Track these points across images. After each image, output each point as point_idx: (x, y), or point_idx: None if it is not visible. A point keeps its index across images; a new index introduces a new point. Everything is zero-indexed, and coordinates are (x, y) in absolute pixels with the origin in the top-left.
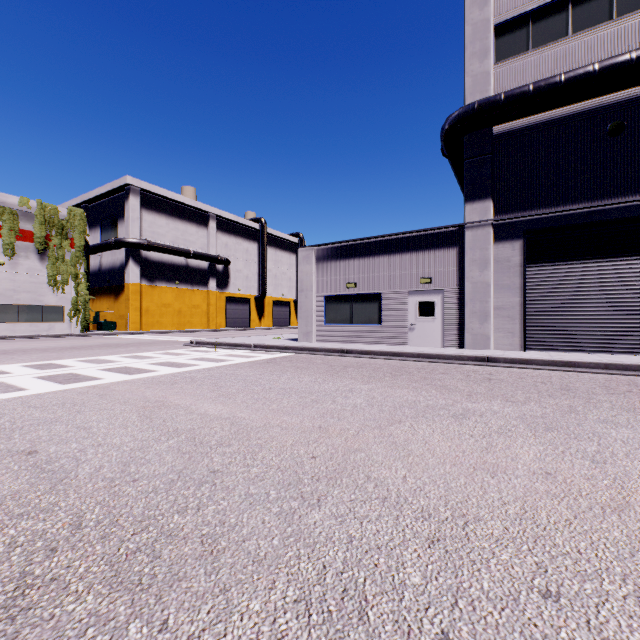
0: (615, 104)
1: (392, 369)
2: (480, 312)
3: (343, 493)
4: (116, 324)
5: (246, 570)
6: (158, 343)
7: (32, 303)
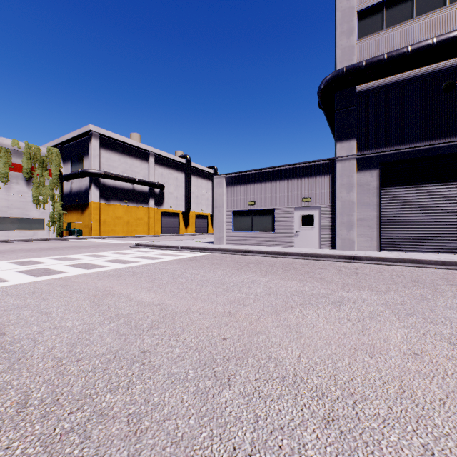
0: (448, 68)
1: (283, 265)
2: (347, 223)
3: (249, 372)
4: (82, 231)
5: (164, 452)
6: (111, 245)
7: (21, 216)
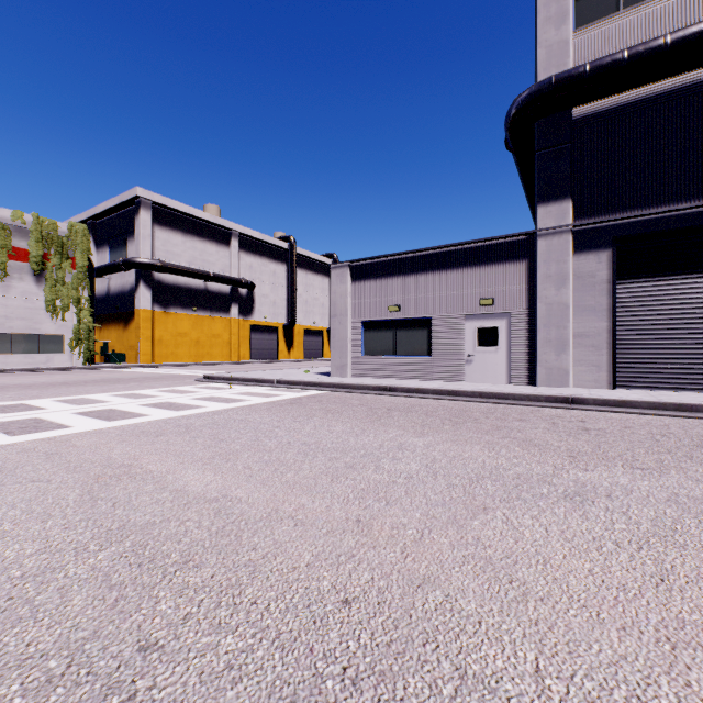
0: None
1: (450, 413)
2: (556, 340)
3: None
4: (125, 356)
5: None
6: (166, 378)
7: (27, 332)
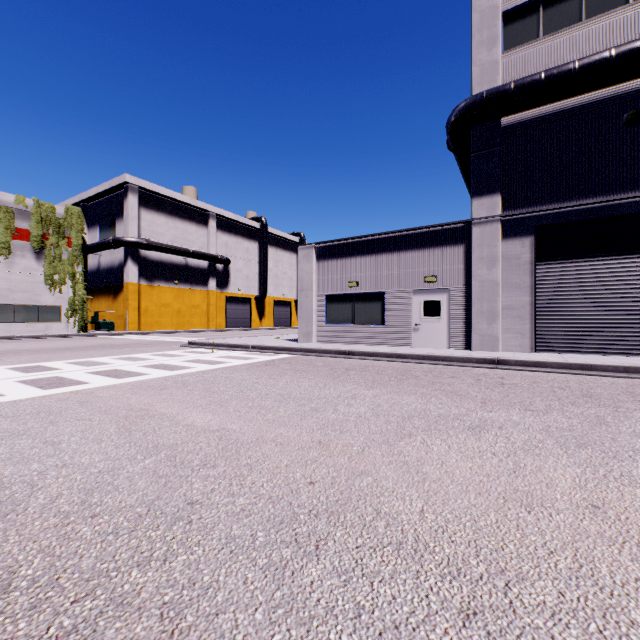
0: (632, 92)
1: (397, 372)
2: (488, 312)
3: (347, 535)
4: (115, 324)
5: None
6: (155, 344)
7: (28, 303)
